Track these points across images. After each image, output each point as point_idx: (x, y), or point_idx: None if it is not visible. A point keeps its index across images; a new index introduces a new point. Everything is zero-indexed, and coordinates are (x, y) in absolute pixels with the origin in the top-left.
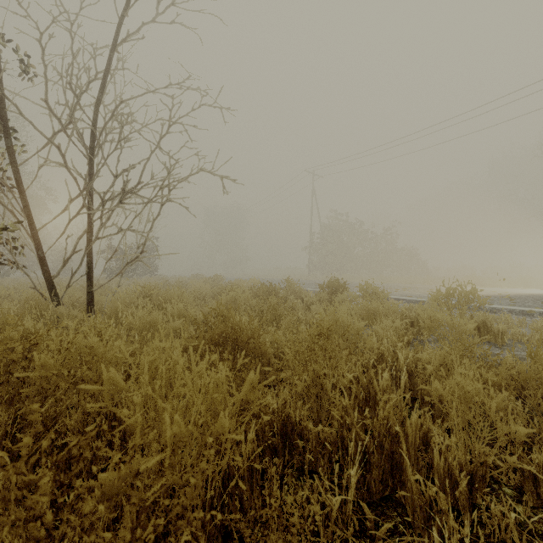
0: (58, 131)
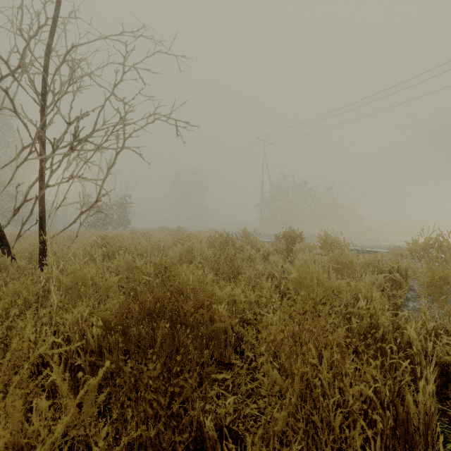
0: (8, 76)
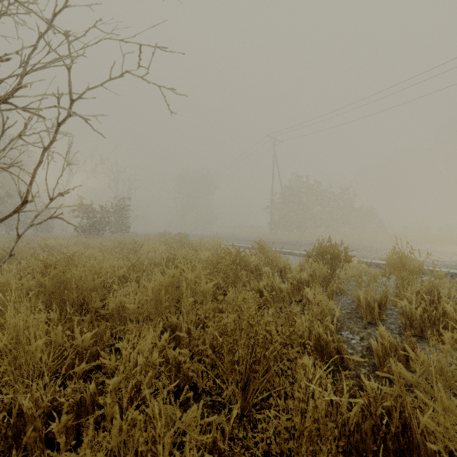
0: None
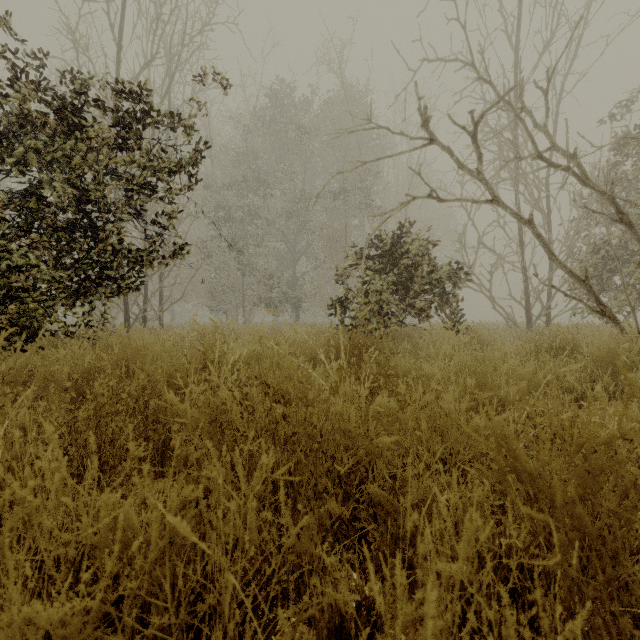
0: None
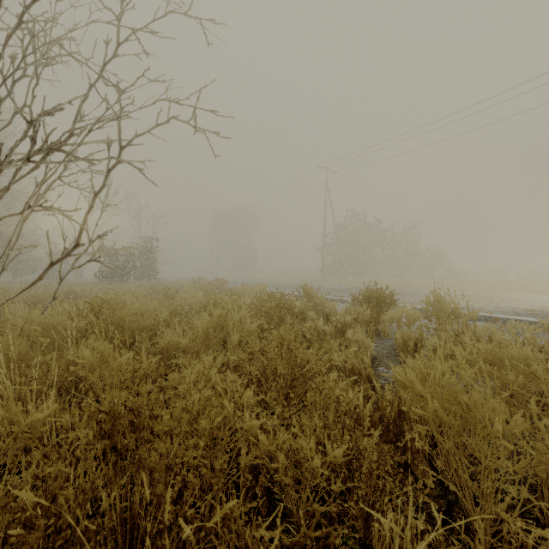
0: None
